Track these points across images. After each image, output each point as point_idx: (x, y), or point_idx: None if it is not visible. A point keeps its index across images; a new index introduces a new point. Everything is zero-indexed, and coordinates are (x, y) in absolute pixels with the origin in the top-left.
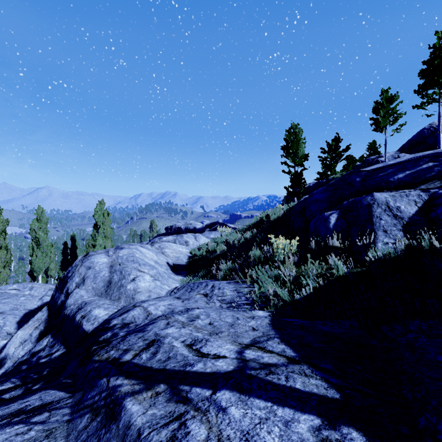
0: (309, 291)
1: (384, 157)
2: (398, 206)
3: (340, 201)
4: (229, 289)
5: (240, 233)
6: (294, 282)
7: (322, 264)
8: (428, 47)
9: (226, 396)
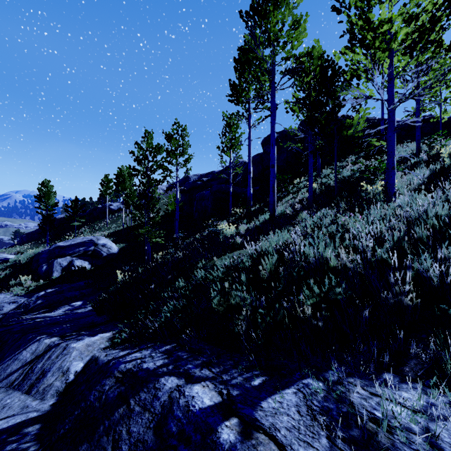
0: (31, 289)
1: (114, 205)
2: (63, 263)
3: (51, 259)
4: (2, 295)
5: (0, 271)
6: (28, 288)
7: (39, 282)
8: (114, 174)
9: (11, 300)
